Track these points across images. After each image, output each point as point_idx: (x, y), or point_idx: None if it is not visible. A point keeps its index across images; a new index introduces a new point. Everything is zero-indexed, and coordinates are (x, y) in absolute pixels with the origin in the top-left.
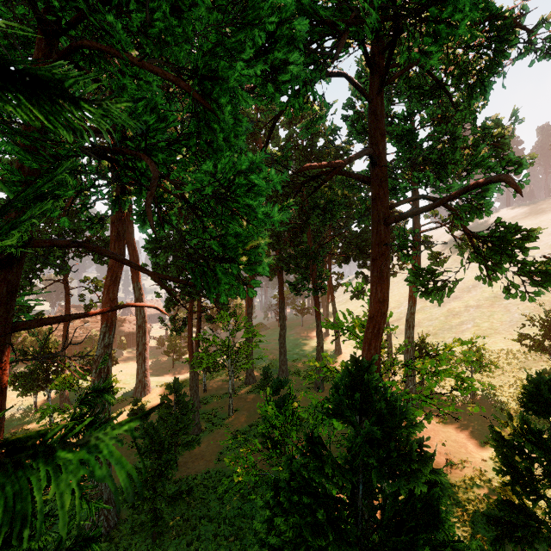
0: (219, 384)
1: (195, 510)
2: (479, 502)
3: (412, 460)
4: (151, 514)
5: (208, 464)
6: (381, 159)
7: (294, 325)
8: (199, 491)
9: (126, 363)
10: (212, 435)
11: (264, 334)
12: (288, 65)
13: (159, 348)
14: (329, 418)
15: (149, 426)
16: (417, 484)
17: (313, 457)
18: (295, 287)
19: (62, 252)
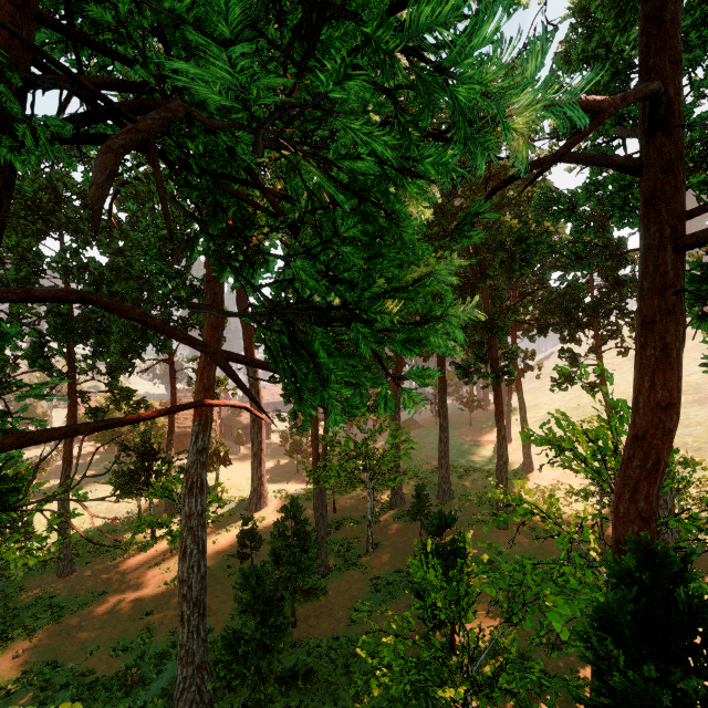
0: (355, 502)
1: (316, 699)
2: None
3: None
4: (253, 701)
5: (337, 625)
6: (672, 115)
7: (459, 424)
8: (323, 667)
9: (243, 463)
10: (343, 578)
11: (416, 434)
12: None
13: (282, 445)
14: None
15: (251, 572)
16: None
17: None
18: (465, 371)
19: None
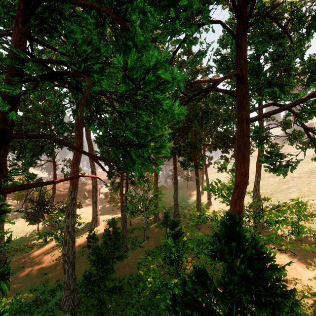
0: (139, 221)
1: (123, 299)
2: (308, 308)
3: (276, 293)
4: (97, 300)
5: (132, 270)
6: (244, 79)
7: (182, 187)
8: (126, 286)
9: (87, 207)
10: (134, 252)
11: (165, 192)
12: None
13: (105, 199)
14: (213, 260)
15: (96, 248)
16: (281, 313)
17: (200, 284)
18: (184, 164)
19: (51, 145)
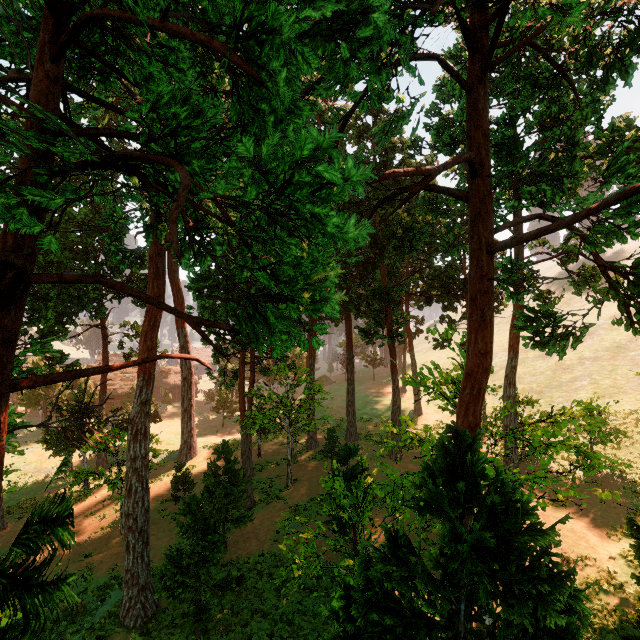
0: (276, 448)
1: (246, 602)
2: (609, 614)
3: (540, 578)
4: (194, 605)
5: (262, 545)
6: (484, 168)
7: (364, 379)
8: (251, 578)
9: (171, 420)
10: (267, 509)
11: (329, 389)
12: (370, 12)
13: (208, 403)
14: (421, 516)
15: (192, 500)
16: (549, 614)
17: (398, 563)
18: (366, 333)
19: (98, 293)
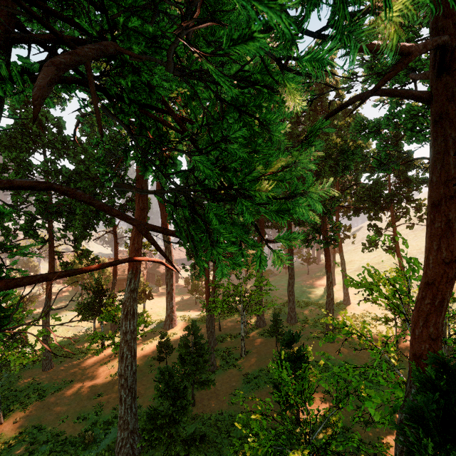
0: (233, 324)
1: (208, 454)
2: None
3: None
4: (167, 455)
5: (222, 404)
6: (454, 61)
7: (300, 273)
8: (212, 432)
9: (161, 298)
10: (225, 374)
11: (273, 280)
12: None
13: (186, 286)
14: None
15: (166, 370)
16: None
17: None
18: (305, 239)
19: None
